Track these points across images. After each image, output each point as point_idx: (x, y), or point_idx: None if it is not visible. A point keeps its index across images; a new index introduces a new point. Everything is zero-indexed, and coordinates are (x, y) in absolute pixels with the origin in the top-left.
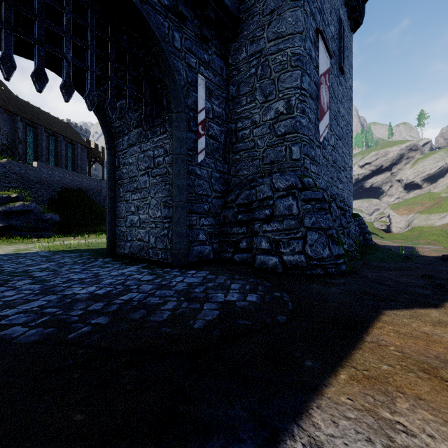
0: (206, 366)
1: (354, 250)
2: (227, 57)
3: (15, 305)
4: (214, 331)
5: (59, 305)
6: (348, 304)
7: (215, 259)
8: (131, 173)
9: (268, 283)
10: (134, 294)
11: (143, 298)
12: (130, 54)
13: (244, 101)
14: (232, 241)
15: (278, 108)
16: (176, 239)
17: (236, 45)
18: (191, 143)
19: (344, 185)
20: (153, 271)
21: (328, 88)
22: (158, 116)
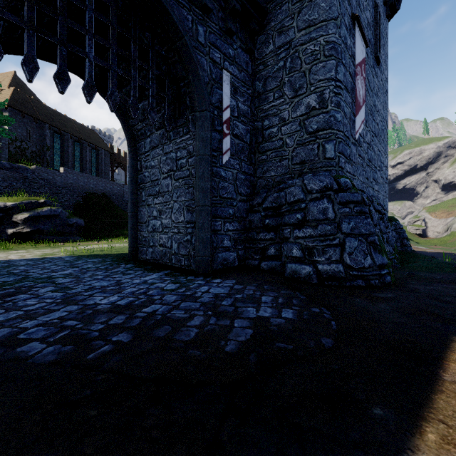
0: (245, 406)
1: (394, 258)
2: (252, 50)
3: (36, 316)
4: (250, 356)
5: (80, 317)
6: (405, 325)
7: (241, 266)
8: (153, 177)
9: (303, 296)
10: (158, 306)
11: (167, 311)
12: (152, 51)
13: (271, 97)
14: (258, 247)
15: (309, 103)
16: (200, 245)
17: (263, 38)
18: (215, 143)
19: (379, 186)
20: (176, 280)
21: (364, 80)
22: (181, 116)
